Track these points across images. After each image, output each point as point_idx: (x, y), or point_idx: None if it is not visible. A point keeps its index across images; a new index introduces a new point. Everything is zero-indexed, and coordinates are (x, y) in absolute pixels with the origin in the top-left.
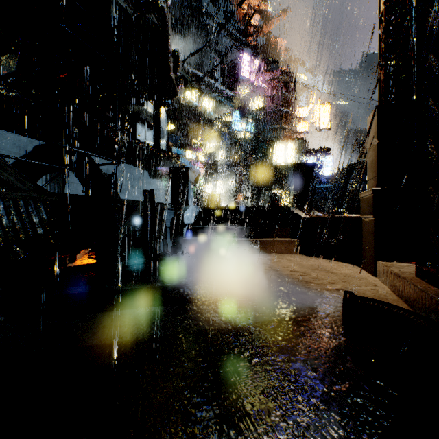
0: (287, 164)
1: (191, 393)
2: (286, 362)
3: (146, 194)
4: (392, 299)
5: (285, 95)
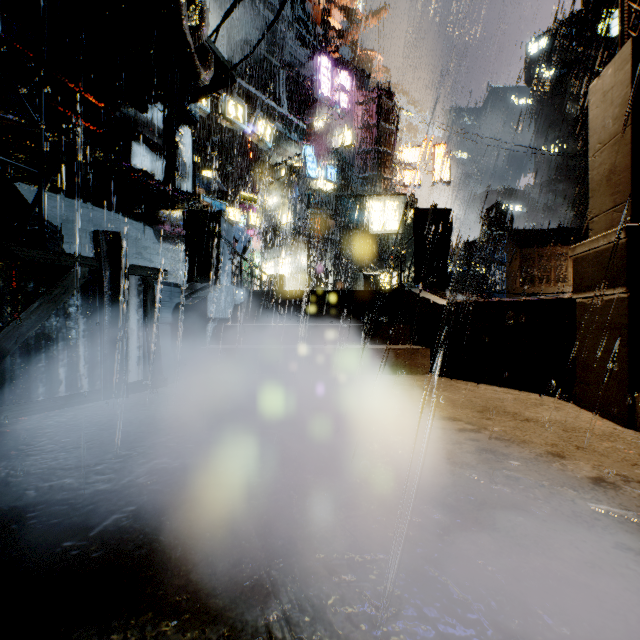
0: (388, 232)
1: None
2: None
3: (98, 241)
4: None
5: (383, 128)
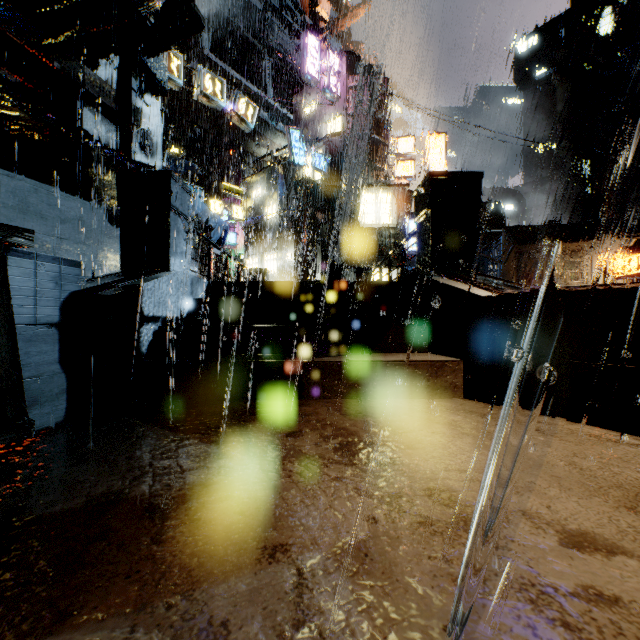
0: (380, 226)
1: None
2: None
3: None
4: None
5: (375, 114)
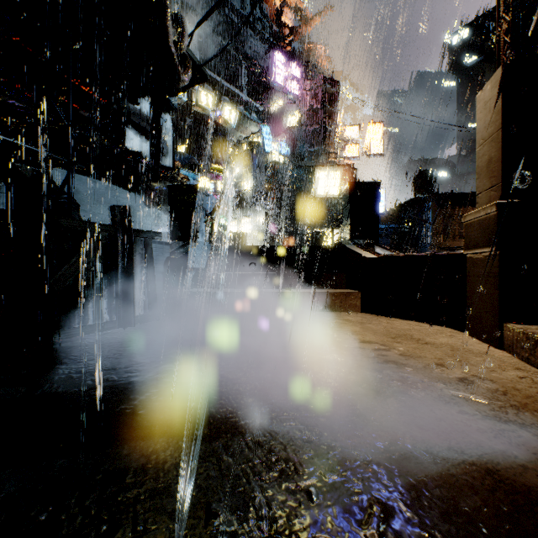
0: (331, 196)
1: None
2: None
3: (114, 213)
4: None
5: (327, 110)
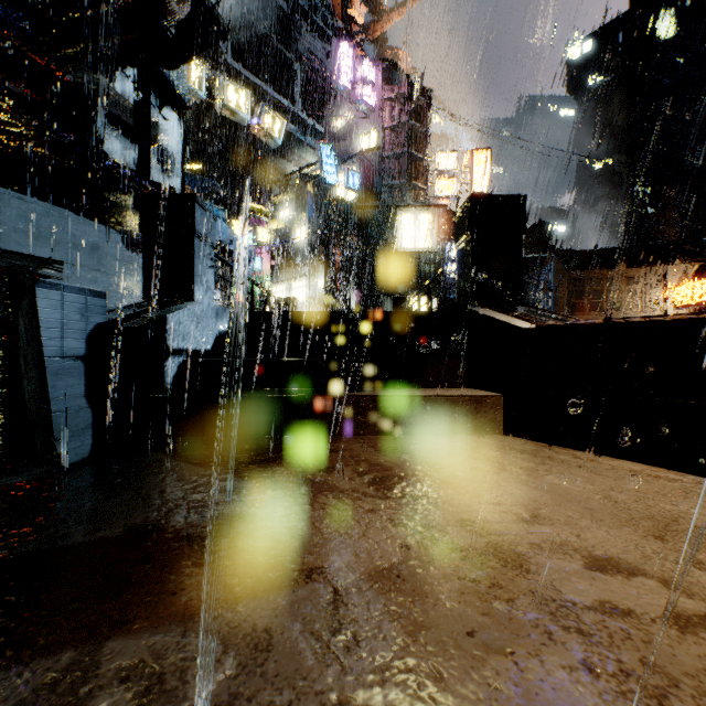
0: (419, 250)
1: None
2: None
3: None
4: None
5: (414, 128)
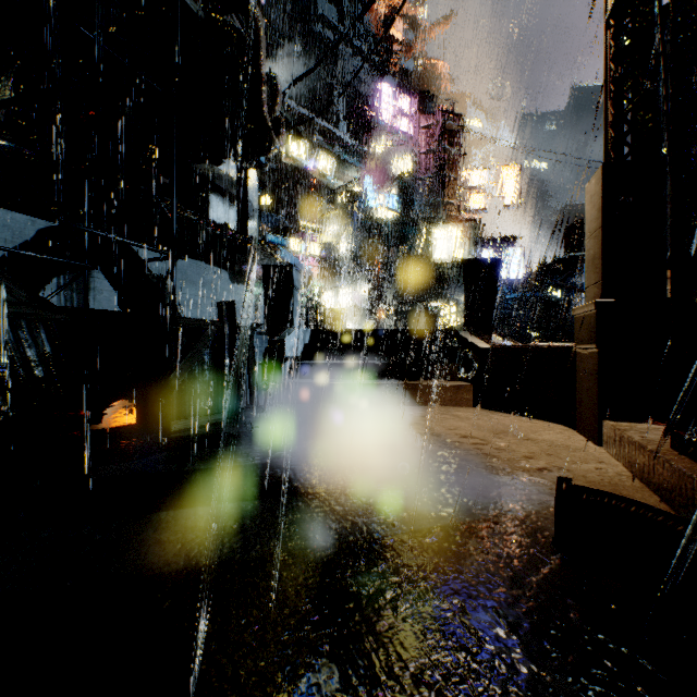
0: (452, 261)
1: (288, 680)
2: (460, 611)
3: (222, 309)
4: (631, 486)
5: (447, 151)
